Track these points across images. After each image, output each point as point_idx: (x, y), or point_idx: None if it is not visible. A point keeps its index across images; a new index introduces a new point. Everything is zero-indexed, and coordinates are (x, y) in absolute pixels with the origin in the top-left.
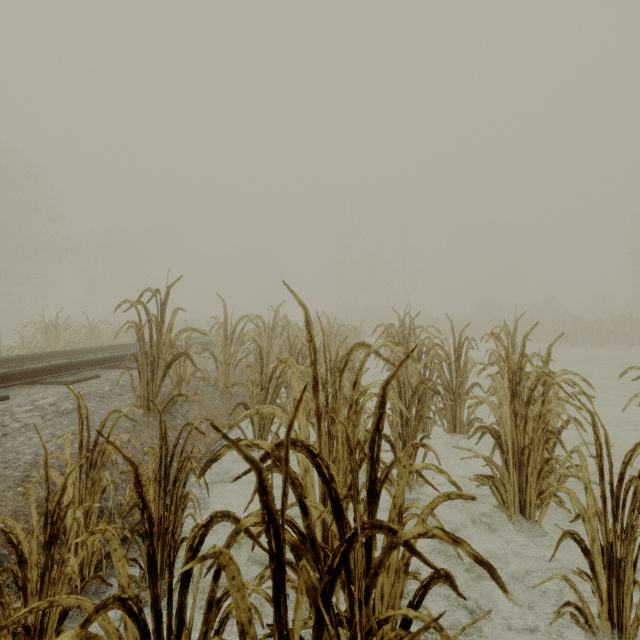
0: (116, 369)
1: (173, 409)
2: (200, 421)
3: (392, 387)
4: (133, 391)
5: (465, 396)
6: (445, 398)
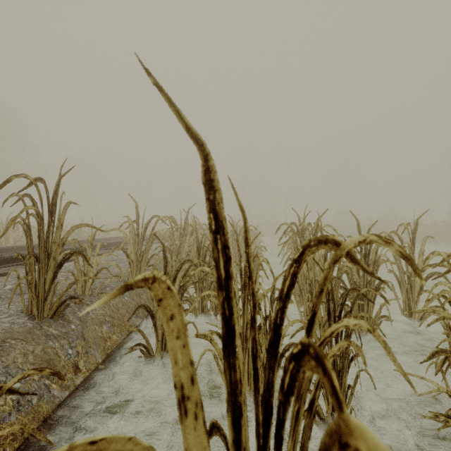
0: (35, 265)
1: (69, 312)
2: (21, 377)
3: (297, 284)
4: (20, 294)
5: (375, 295)
6: (352, 296)
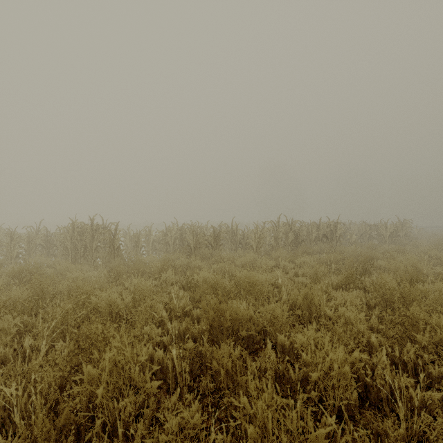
0: None
1: None
2: None
3: None
4: None
5: None
6: None
